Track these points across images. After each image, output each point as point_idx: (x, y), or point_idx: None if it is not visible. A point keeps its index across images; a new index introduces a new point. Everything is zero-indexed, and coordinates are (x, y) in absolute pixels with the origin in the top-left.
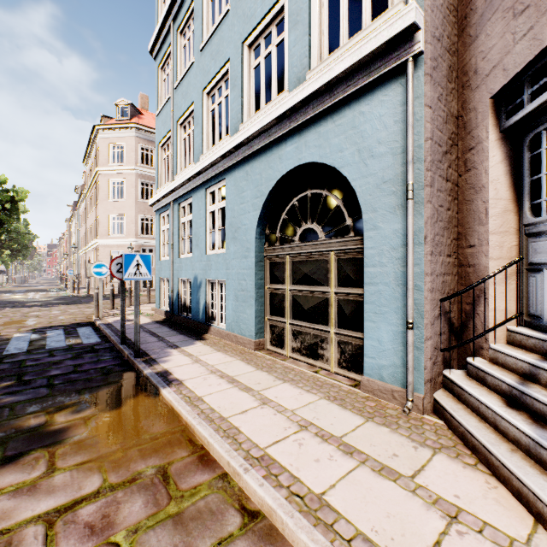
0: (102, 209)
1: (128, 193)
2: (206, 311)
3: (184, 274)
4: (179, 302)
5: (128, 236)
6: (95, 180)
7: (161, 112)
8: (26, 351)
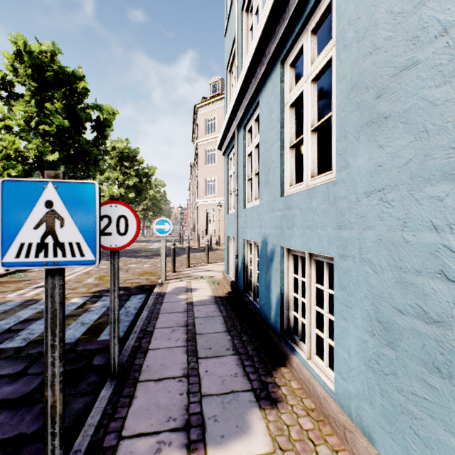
0: (200, 175)
1: (218, 158)
2: (282, 312)
3: (248, 234)
4: (245, 274)
5: (218, 195)
6: (196, 152)
7: (228, 24)
8: (21, 346)
